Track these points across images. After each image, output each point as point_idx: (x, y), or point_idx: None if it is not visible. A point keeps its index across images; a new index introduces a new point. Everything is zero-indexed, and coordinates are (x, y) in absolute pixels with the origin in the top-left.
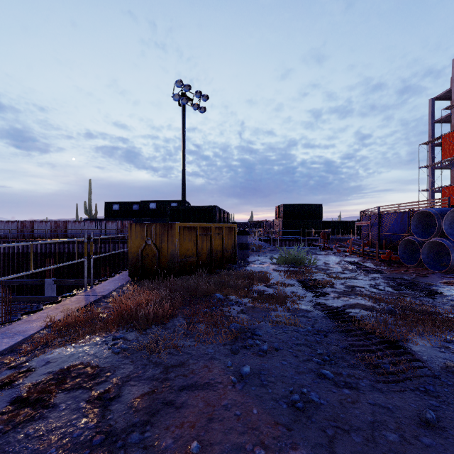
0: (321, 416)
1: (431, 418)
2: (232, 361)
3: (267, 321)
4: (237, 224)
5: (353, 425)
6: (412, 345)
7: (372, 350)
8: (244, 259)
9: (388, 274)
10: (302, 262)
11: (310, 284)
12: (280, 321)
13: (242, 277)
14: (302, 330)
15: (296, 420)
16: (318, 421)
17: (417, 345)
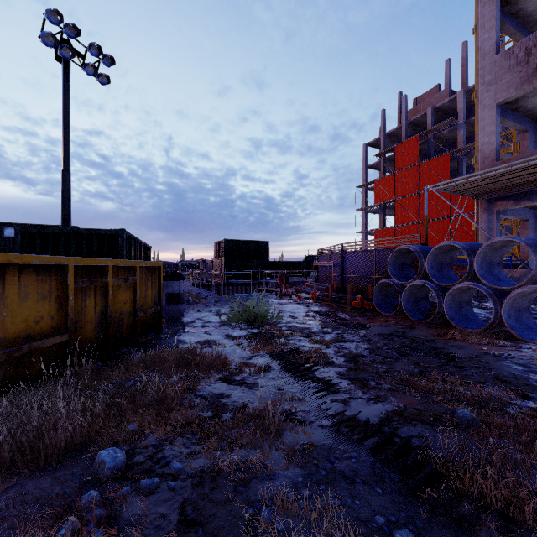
0: None
1: None
2: None
3: None
4: (164, 264)
5: None
6: None
7: None
8: (176, 319)
9: (375, 328)
10: (265, 318)
11: (295, 361)
12: None
13: (176, 364)
14: None
15: None
16: None
17: None
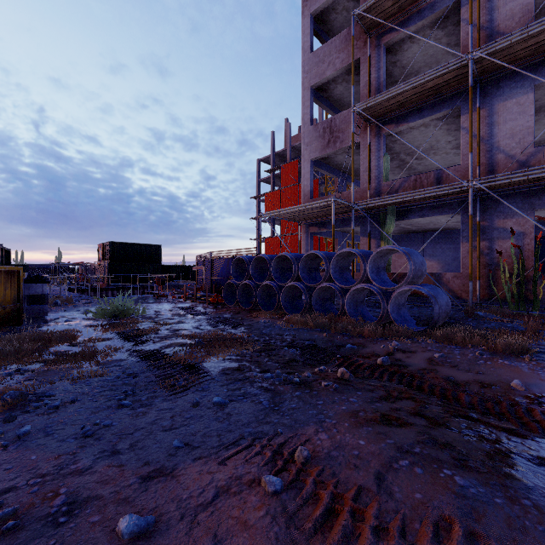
0: (110, 433)
1: (196, 402)
2: (4, 430)
3: (64, 380)
4: (30, 268)
5: (138, 428)
6: (206, 364)
7: (174, 375)
8: (39, 317)
9: (212, 314)
10: (128, 312)
11: (132, 334)
12: (83, 376)
13: (33, 340)
14: (111, 378)
15: (83, 445)
16: (106, 438)
17: (209, 363)
